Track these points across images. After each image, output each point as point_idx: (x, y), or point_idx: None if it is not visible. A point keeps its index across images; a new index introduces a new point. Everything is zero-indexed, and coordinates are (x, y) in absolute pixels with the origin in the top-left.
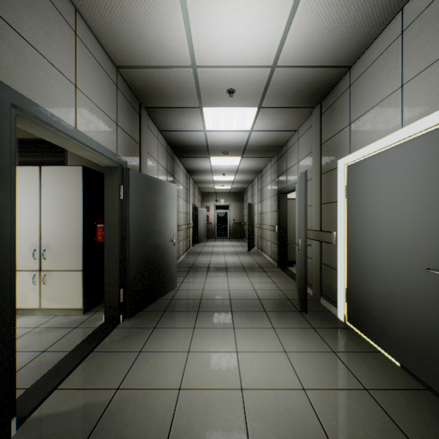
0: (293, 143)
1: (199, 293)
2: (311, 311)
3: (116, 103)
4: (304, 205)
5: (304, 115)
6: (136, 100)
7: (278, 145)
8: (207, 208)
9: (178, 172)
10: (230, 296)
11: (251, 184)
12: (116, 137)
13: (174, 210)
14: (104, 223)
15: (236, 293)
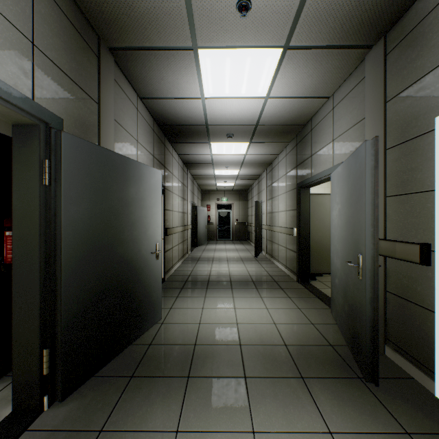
0: (324, 115)
1: (193, 332)
2: (380, 378)
3: (32, 3)
4: (372, 197)
5: (351, 65)
6: (89, 28)
7: (300, 123)
8: (208, 208)
9: (170, 162)
10: (239, 338)
11: (257, 179)
12: (29, 66)
13: (157, 207)
14: (12, 230)
15: (249, 330)
